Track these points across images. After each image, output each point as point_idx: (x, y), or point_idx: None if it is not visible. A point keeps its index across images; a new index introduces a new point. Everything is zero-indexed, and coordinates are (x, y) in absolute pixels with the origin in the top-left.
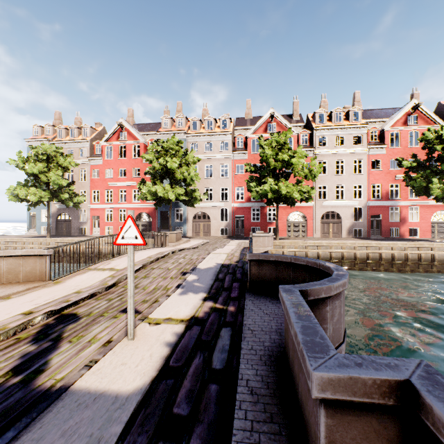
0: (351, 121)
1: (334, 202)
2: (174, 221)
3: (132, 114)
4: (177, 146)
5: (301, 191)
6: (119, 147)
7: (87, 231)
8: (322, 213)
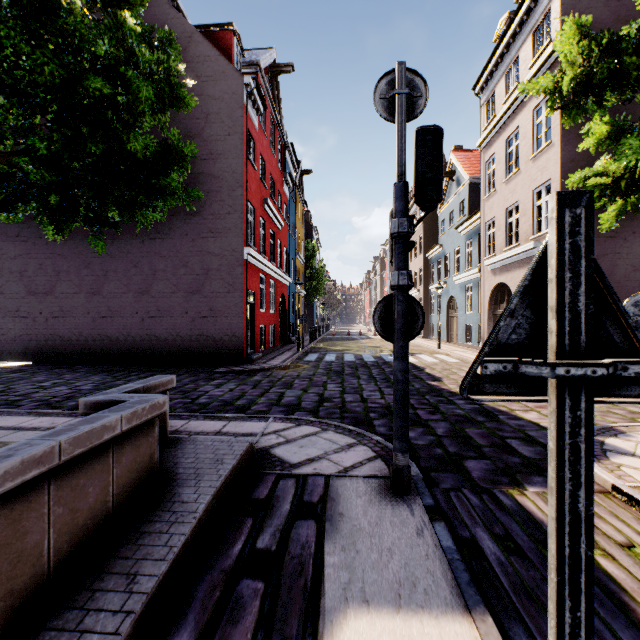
0: None
1: None
2: None
3: None
4: None
5: None
6: None
7: None
8: None
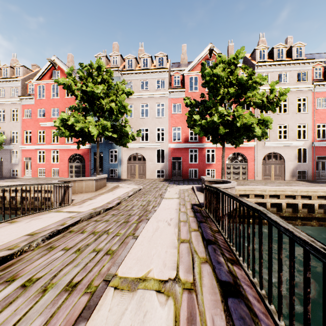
0: (293, 57)
1: (277, 142)
2: (108, 163)
3: (71, 59)
4: (106, 75)
5: (261, 123)
6: (52, 86)
7: (18, 173)
8: (264, 154)
